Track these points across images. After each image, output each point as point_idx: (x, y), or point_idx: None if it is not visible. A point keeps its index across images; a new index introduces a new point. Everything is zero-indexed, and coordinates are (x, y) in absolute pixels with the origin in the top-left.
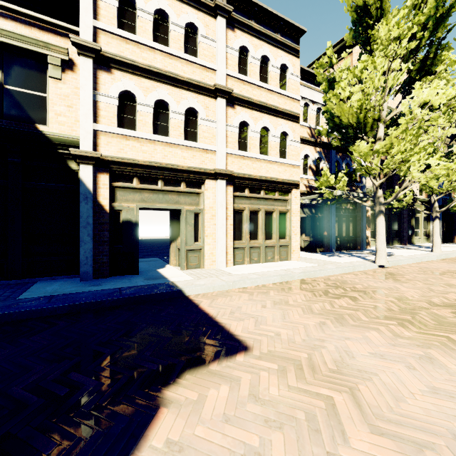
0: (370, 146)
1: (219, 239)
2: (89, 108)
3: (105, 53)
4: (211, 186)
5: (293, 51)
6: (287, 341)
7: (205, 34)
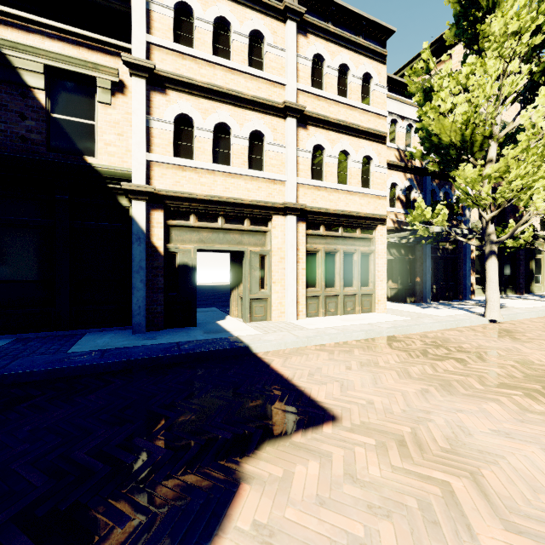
0: (479, 170)
1: (289, 286)
2: (142, 136)
3: (160, 71)
4: (279, 223)
5: (379, 57)
6: (383, 411)
7: (272, 43)
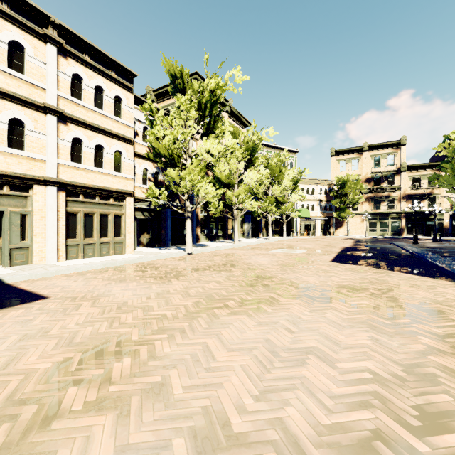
0: (177, 173)
1: (49, 237)
2: None
3: None
4: (40, 191)
5: (127, 87)
6: (77, 292)
7: (33, 55)
